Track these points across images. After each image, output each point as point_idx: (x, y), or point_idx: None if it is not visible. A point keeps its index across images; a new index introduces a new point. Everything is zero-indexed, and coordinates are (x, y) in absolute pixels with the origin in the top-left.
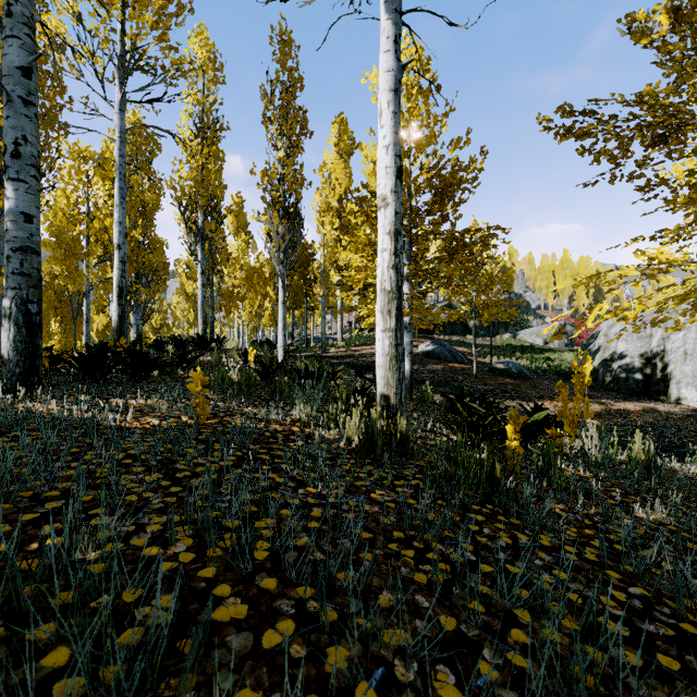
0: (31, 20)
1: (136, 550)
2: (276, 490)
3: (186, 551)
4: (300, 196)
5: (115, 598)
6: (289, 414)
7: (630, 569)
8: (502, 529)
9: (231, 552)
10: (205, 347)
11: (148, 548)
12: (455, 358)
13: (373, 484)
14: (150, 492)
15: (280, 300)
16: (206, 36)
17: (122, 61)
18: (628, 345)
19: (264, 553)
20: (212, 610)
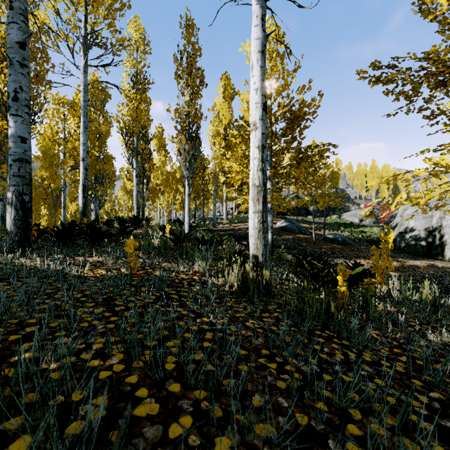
0: (25, 11)
1: (84, 362)
2: (181, 319)
3: (118, 363)
4: (199, 125)
5: (67, 398)
6: (191, 267)
7: (428, 378)
8: (337, 348)
9: (149, 364)
10: (138, 224)
11: (92, 360)
12: (301, 231)
13: (247, 315)
14: (97, 321)
15: (186, 193)
16: (139, 23)
17: (85, 40)
18: (416, 223)
19: (172, 365)
20: (134, 407)
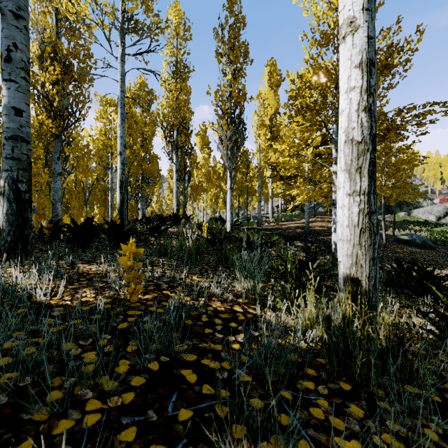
0: None
1: None
2: None
3: None
4: (242, 107)
5: None
6: (231, 285)
7: None
8: None
9: None
10: (177, 222)
11: None
12: None
13: None
14: None
15: (228, 186)
16: (179, 8)
17: (120, 23)
18: None
19: None
20: None
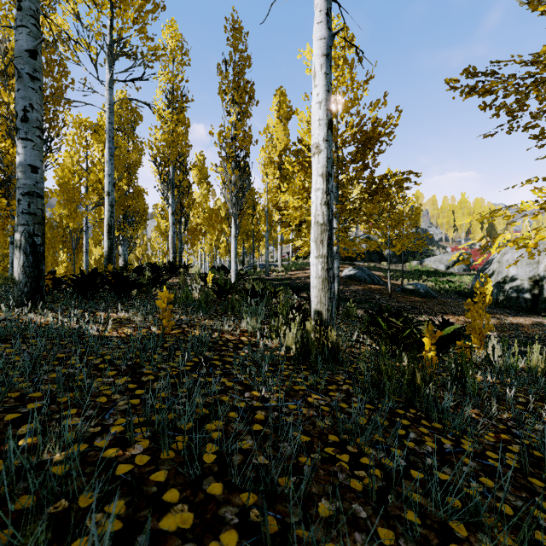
0: (36, 13)
1: (98, 451)
2: (225, 393)
3: (143, 453)
4: (248, 151)
5: (72, 502)
6: (238, 326)
7: None
8: (426, 434)
9: (182, 455)
10: (174, 272)
11: (109, 449)
12: (373, 281)
13: (309, 388)
14: (118, 394)
15: (232, 234)
16: (175, 28)
17: (110, 49)
18: (519, 270)
19: (212, 456)
20: (160, 517)
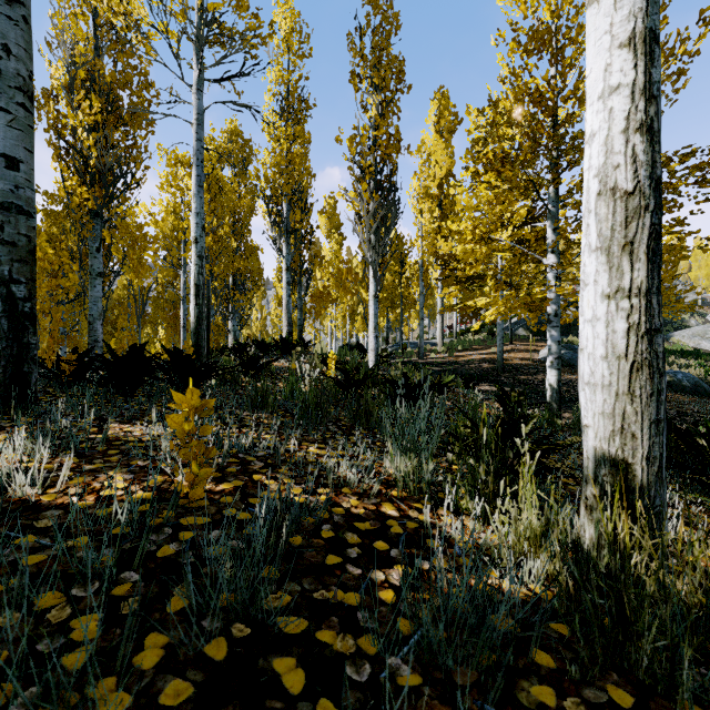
0: None
1: None
2: None
3: None
4: (395, 162)
5: None
6: (377, 462)
7: None
8: None
9: None
10: (288, 352)
11: None
12: None
13: None
14: None
15: (371, 293)
16: (291, 6)
17: (195, 28)
18: None
19: None
20: None
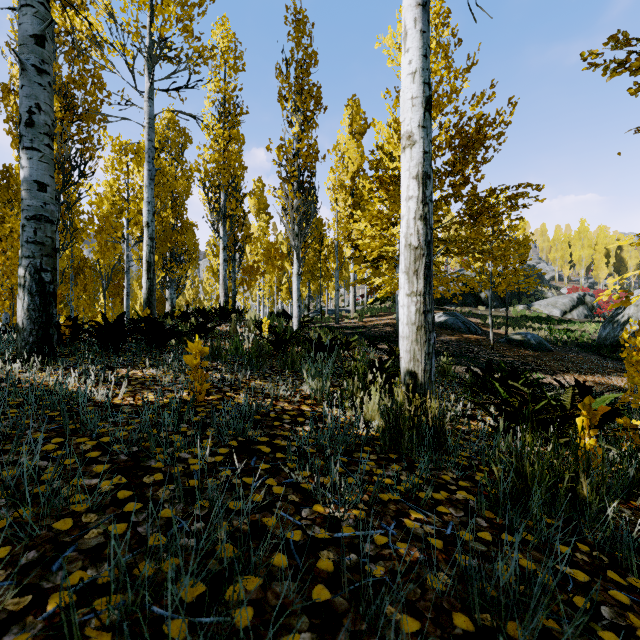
0: None
1: None
2: (270, 510)
3: None
4: (313, 169)
5: None
6: (299, 388)
7: None
8: (628, 606)
9: None
10: (226, 318)
11: None
12: (469, 329)
13: (403, 497)
14: (94, 514)
15: (295, 271)
16: (227, 27)
17: (149, 50)
18: None
19: None
20: None
